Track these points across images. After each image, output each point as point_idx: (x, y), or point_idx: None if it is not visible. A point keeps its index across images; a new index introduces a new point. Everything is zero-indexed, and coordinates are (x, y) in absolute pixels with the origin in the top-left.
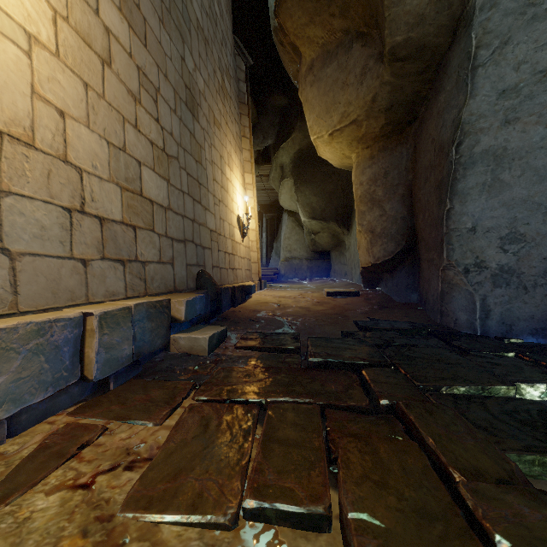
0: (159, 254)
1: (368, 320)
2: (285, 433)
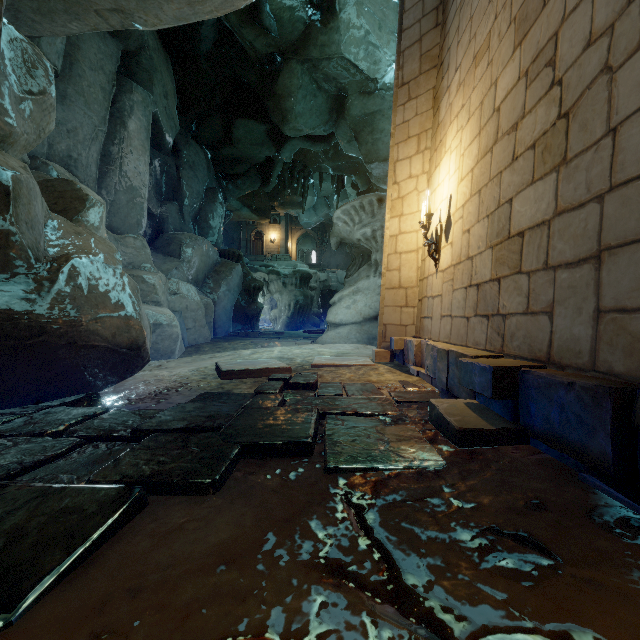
0: (527, 301)
1: None
2: (333, 388)
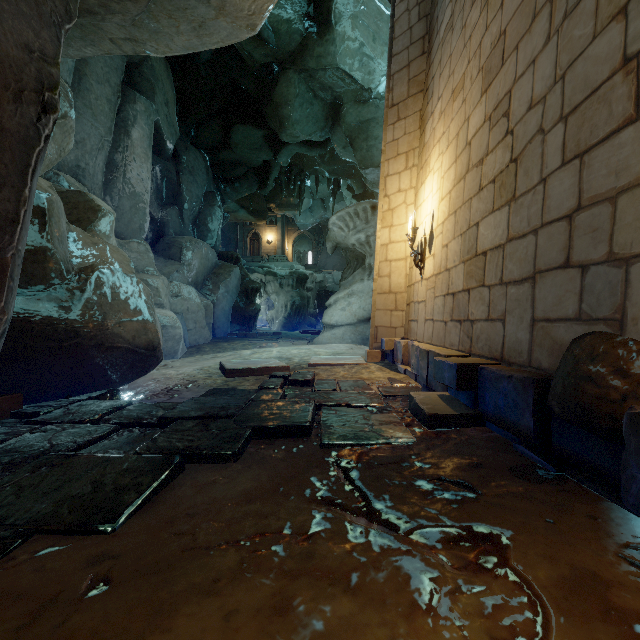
0: (488, 310)
1: (68, 518)
2: (328, 384)
